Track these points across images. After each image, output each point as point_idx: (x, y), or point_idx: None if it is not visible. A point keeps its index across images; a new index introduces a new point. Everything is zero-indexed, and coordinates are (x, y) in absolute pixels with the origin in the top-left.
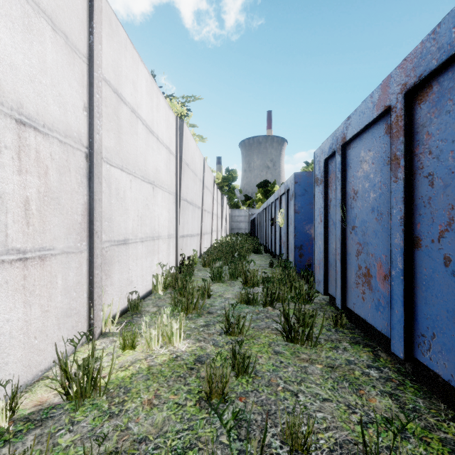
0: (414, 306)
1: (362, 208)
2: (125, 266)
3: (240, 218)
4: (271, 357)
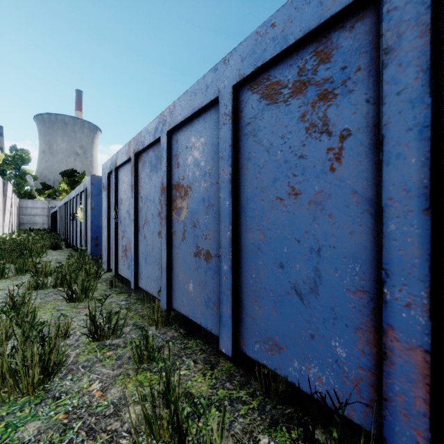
0: (138, 260)
1: (124, 210)
2: None
3: (35, 211)
4: (54, 313)
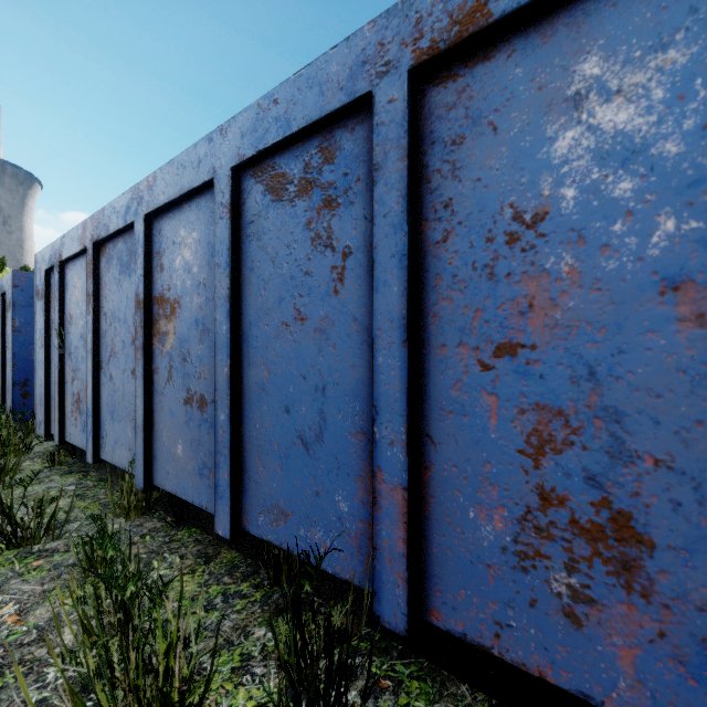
0: (101, 416)
1: (76, 334)
2: None
3: None
4: None
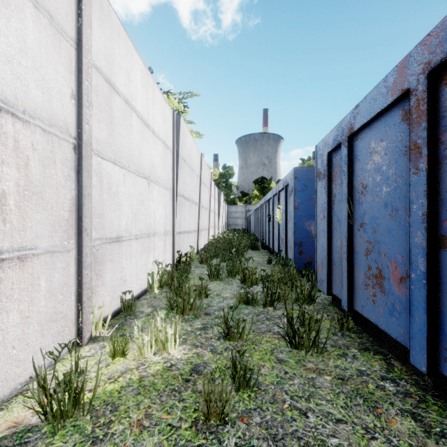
0: (440, 314)
1: (372, 203)
2: (118, 265)
3: (237, 214)
4: (274, 366)
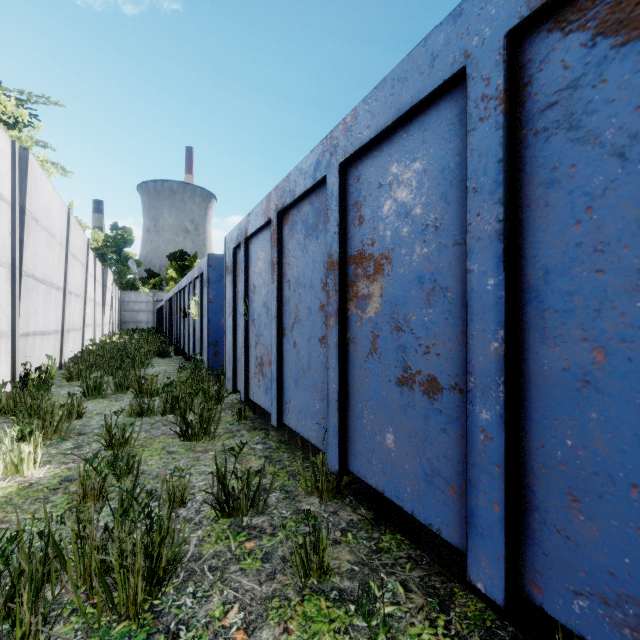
0: (283, 382)
1: (258, 302)
2: None
3: (139, 306)
4: (163, 457)
